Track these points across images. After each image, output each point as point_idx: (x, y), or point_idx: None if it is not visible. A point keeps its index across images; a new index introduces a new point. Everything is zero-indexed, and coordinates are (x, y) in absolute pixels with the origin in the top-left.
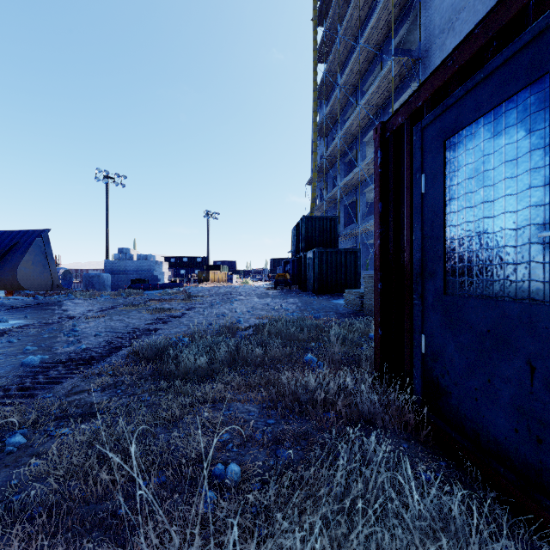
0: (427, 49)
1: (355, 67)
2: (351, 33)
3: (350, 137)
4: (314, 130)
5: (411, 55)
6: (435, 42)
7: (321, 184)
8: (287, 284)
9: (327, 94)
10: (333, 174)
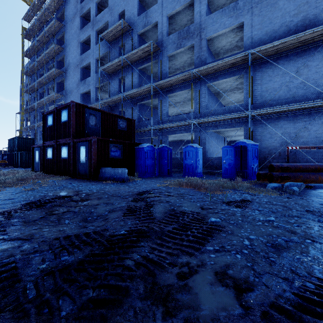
0: (67, 94)
1: (43, 80)
2: (42, 62)
3: (42, 104)
4: (22, 91)
5: (63, 91)
6: (68, 93)
7: (27, 115)
8: (7, 165)
9: (31, 75)
10: (34, 113)
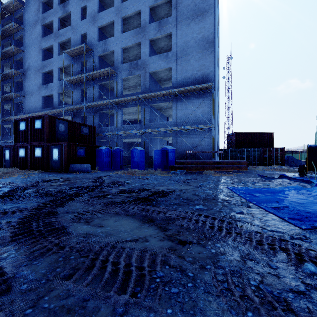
0: (26, 94)
1: None
2: None
3: None
4: None
5: (22, 91)
6: (28, 94)
7: None
8: None
9: None
10: None
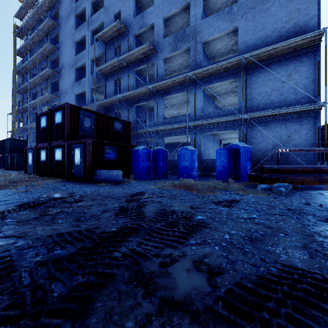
0: (61, 94)
1: (37, 79)
2: (35, 62)
3: (35, 105)
4: (14, 91)
5: (57, 91)
6: (63, 94)
7: (19, 116)
8: None
9: (23, 74)
10: (26, 114)
